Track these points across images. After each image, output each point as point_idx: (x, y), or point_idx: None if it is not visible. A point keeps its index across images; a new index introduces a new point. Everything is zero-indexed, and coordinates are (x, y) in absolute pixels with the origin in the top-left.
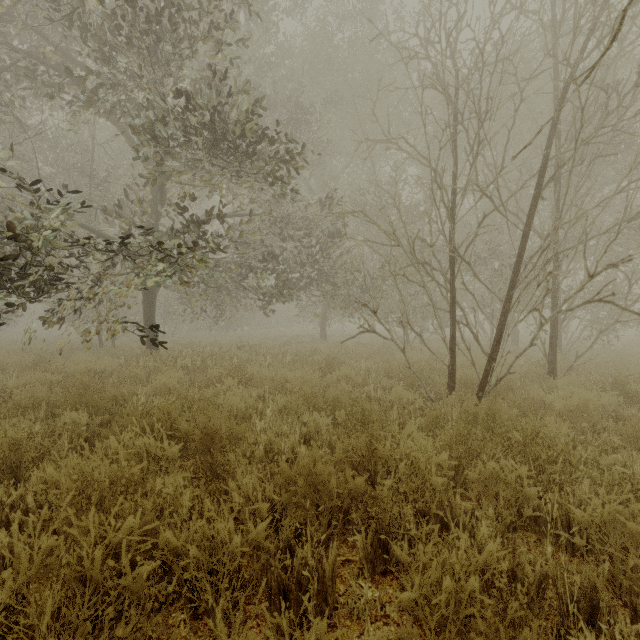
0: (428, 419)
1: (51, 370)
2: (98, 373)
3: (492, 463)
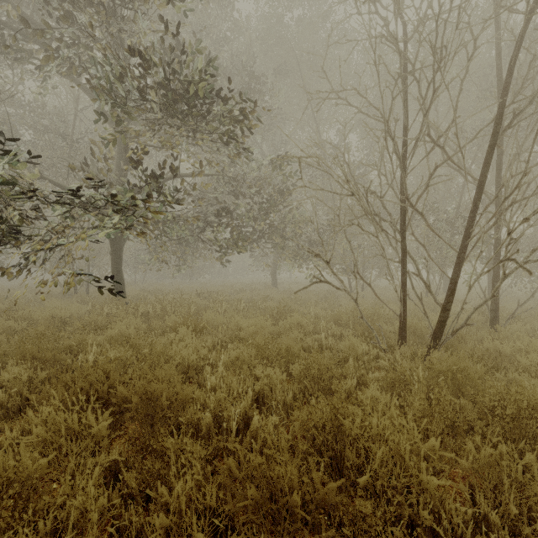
0: (390, 377)
1: (18, 317)
2: (63, 320)
3: (488, 448)
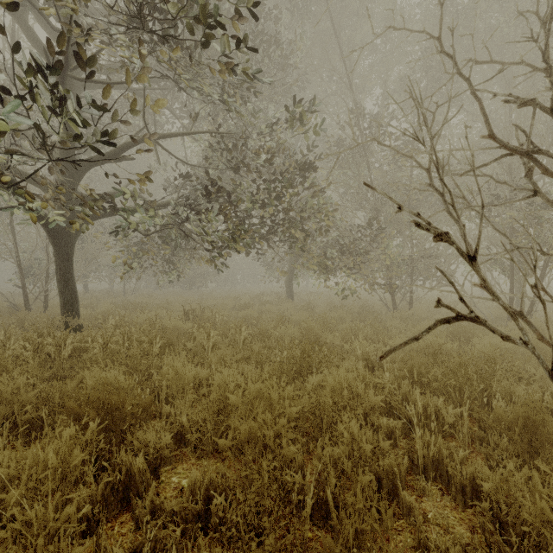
0: None
1: None
2: None
3: None
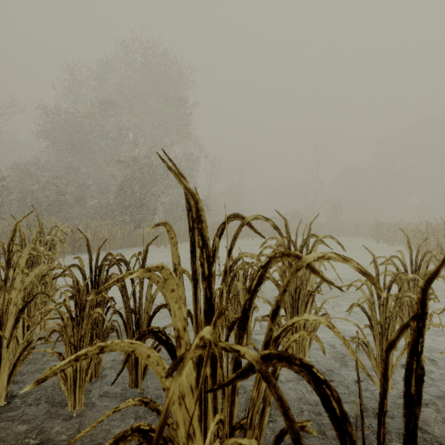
0: None
1: None
2: None
3: None
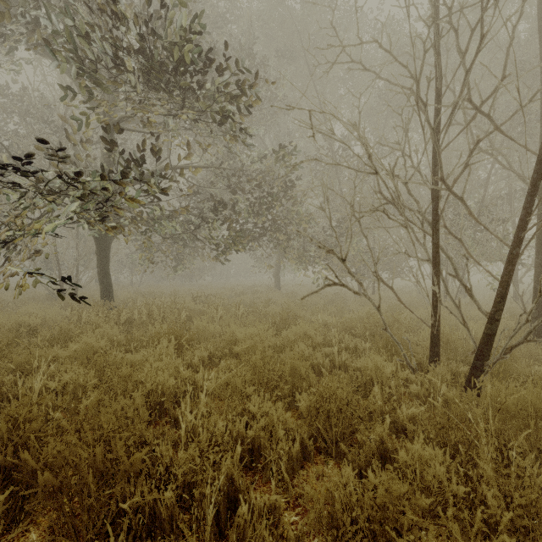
0: (439, 420)
1: None
2: (33, 328)
3: None
